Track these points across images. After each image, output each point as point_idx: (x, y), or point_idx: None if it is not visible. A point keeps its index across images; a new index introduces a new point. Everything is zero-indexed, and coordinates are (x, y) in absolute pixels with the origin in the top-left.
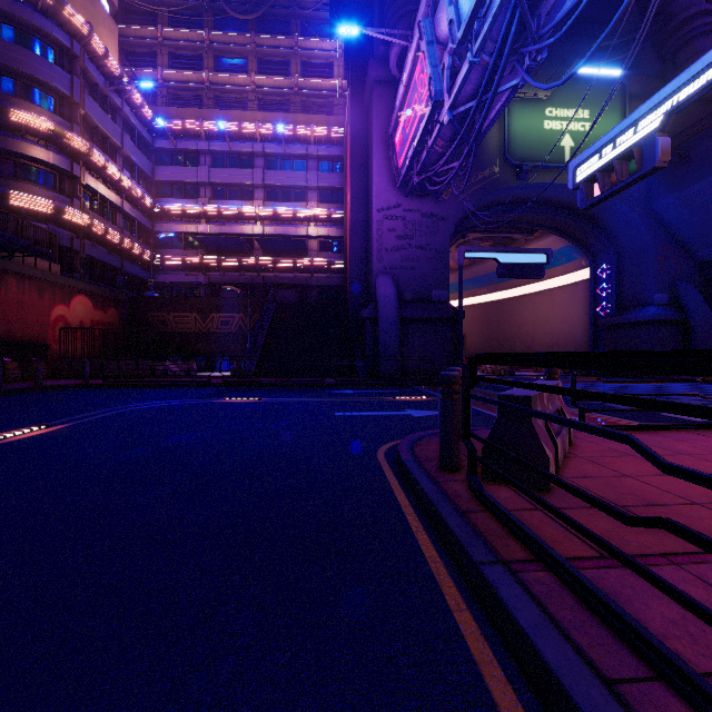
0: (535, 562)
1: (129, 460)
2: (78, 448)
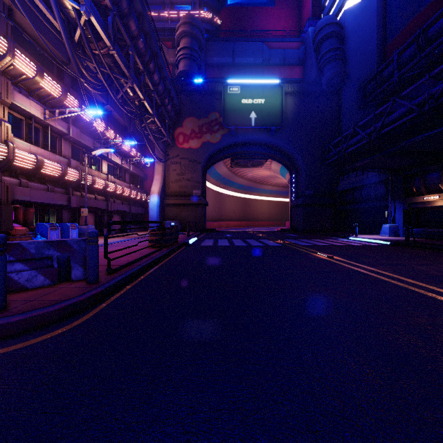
0: (132, 265)
1: (320, 319)
2: (442, 344)
